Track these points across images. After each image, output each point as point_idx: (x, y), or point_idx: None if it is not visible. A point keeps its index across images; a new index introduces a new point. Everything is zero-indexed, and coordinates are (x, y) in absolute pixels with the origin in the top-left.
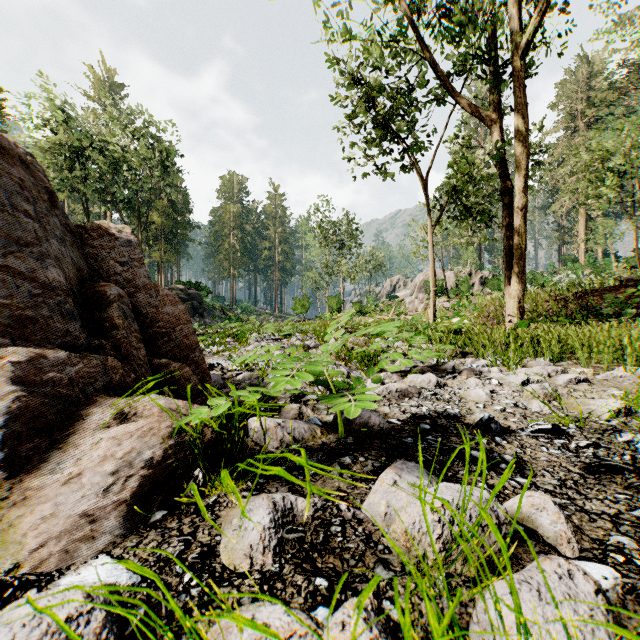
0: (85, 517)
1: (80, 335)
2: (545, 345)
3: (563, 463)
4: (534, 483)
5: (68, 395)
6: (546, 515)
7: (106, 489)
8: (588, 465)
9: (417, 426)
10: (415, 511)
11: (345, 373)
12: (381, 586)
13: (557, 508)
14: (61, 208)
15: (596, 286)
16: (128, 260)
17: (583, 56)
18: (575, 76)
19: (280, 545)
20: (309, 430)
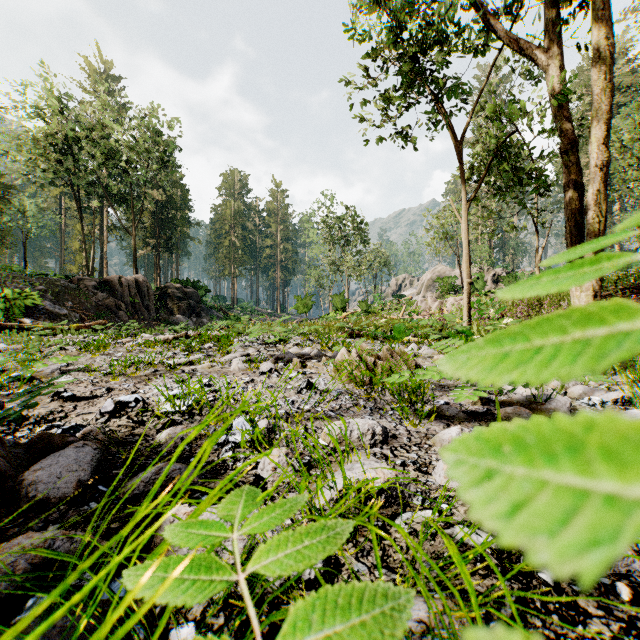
0: None
1: None
2: None
3: None
4: None
5: None
6: None
7: None
8: None
9: None
10: None
11: (378, 432)
12: None
13: None
14: None
15: None
16: None
17: None
18: None
19: None
20: None
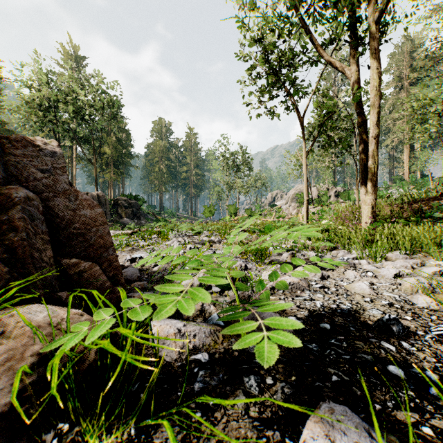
0: None
1: None
2: (401, 241)
3: None
4: None
5: None
6: None
7: None
8: None
9: (317, 326)
10: None
11: (243, 265)
12: None
13: None
14: None
15: (422, 197)
16: (51, 168)
17: (407, 36)
18: (401, 50)
19: None
20: (210, 335)
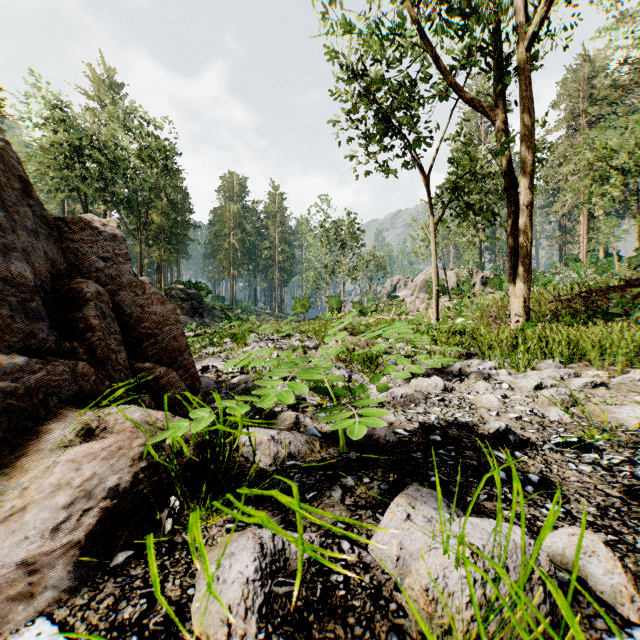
0: (25, 565)
1: (48, 337)
2: (555, 346)
3: (598, 485)
4: (569, 511)
5: (25, 408)
6: (597, 562)
7: (56, 527)
8: (628, 488)
9: (426, 438)
10: (437, 562)
11: (346, 376)
12: None
13: (609, 552)
14: (37, 198)
15: (600, 286)
16: (112, 255)
17: (585, 55)
18: (577, 75)
19: (267, 603)
20: (307, 443)
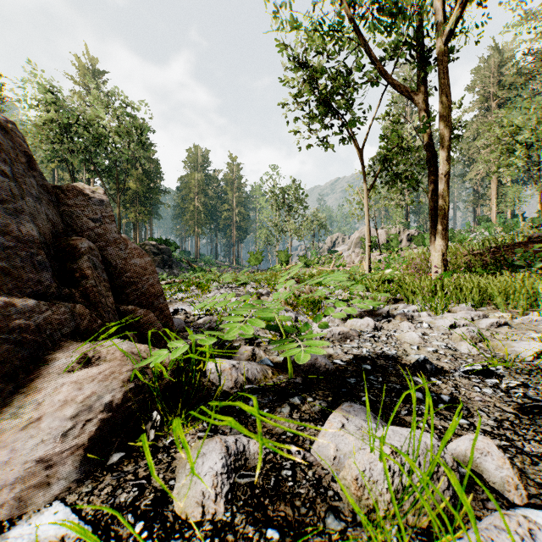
0: (42, 462)
1: (51, 284)
2: (467, 293)
3: (497, 403)
4: (472, 423)
5: (36, 341)
6: (491, 460)
7: (65, 433)
8: (521, 406)
9: (359, 367)
10: (365, 458)
11: (293, 317)
12: (333, 538)
13: (501, 452)
14: (39, 170)
15: (507, 242)
16: (100, 217)
17: (495, 47)
18: (488, 64)
19: (232, 491)
20: (261, 371)
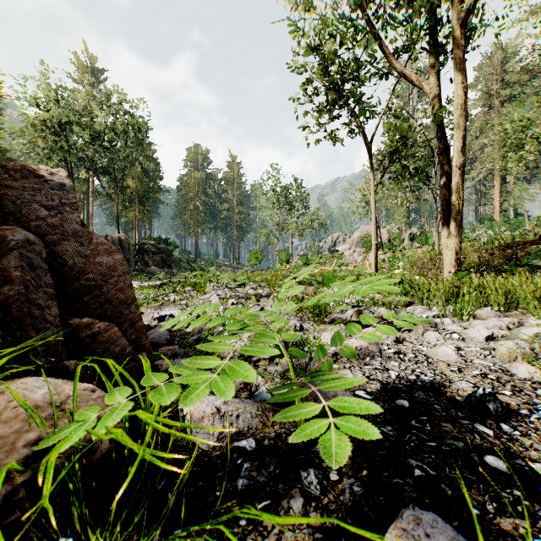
0: None
1: None
2: (493, 296)
3: None
4: None
5: None
6: None
7: None
8: None
9: (392, 403)
10: None
11: (297, 325)
12: None
13: None
14: None
15: (516, 240)
16: (58, 205)
17: (498, 43)
18: (491, 60)
19: None
20: (258, 415)
